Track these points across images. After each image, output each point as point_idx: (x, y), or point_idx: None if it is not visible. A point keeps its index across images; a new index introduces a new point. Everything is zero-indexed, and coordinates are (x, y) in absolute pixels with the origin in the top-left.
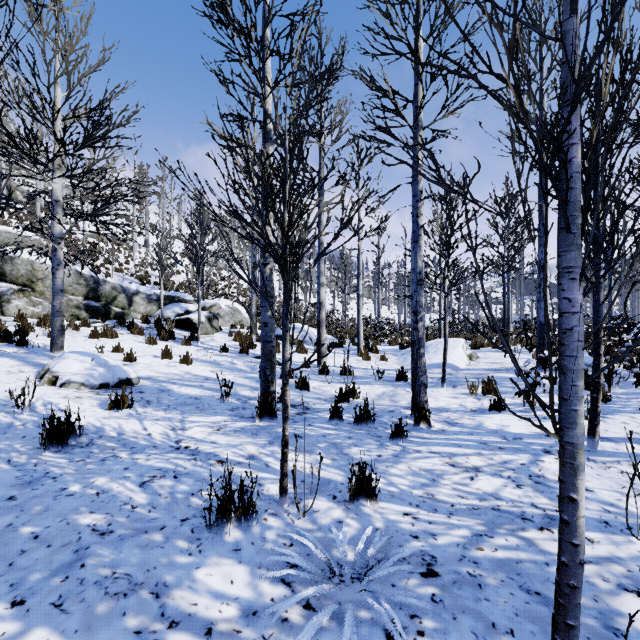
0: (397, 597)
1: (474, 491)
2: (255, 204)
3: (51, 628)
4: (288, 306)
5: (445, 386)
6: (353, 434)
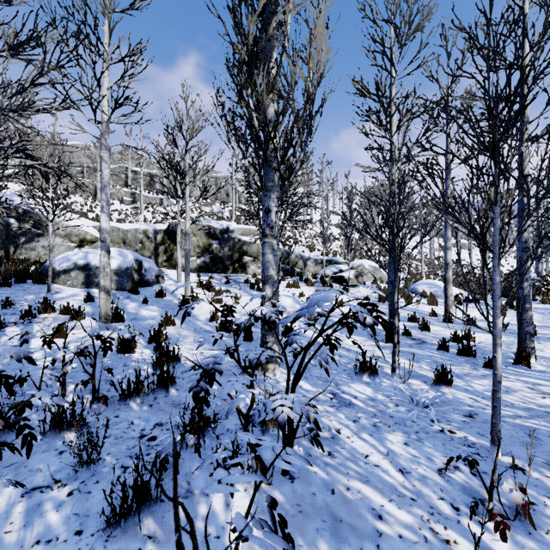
0: (442, 414)
1: (538, 403)
2: None
3: (305, 382)
4: (396, 274)
5: None
6: (453, 359)
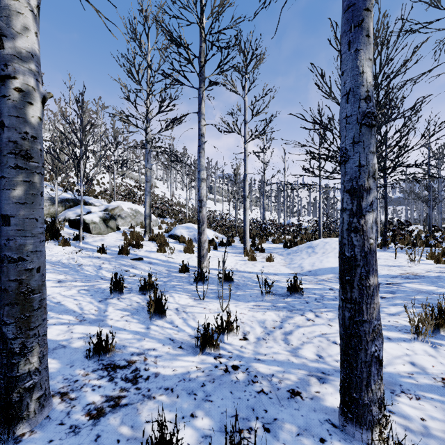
0: None
1: None
2: (147, 110)
3: None
4: None
5: None
6: None
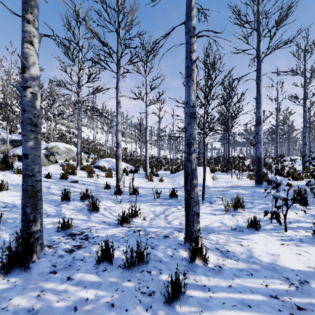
0: None
1: None
2: (79, 80)
3: None
4: None
5: (204, 202)
6: (118, 294)
